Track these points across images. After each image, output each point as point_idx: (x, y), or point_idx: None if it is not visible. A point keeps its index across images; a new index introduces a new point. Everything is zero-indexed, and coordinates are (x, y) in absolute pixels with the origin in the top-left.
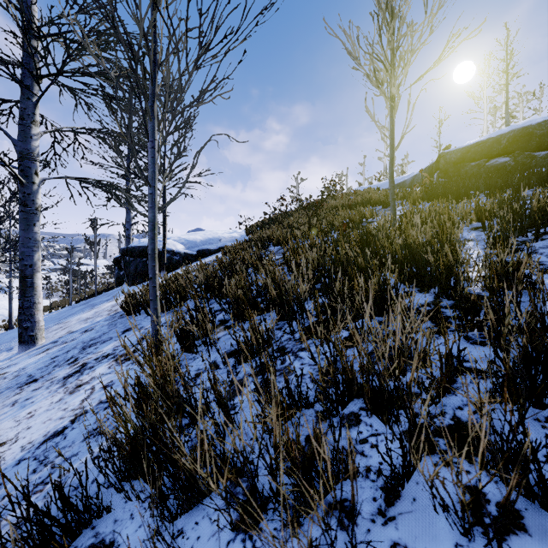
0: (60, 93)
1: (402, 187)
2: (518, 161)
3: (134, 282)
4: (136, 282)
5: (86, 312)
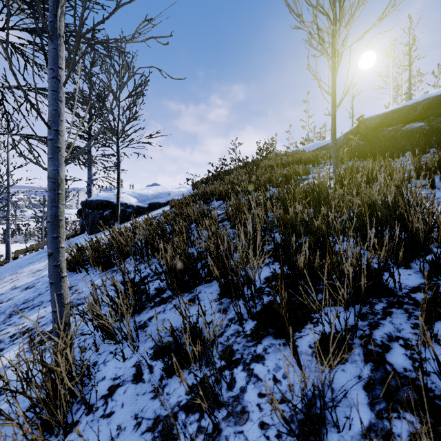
0: (11, 54)
1: (328, 149)
2: (432, 125)
3: (91, 232)
4: (94, 231)
5: (41, 262)
